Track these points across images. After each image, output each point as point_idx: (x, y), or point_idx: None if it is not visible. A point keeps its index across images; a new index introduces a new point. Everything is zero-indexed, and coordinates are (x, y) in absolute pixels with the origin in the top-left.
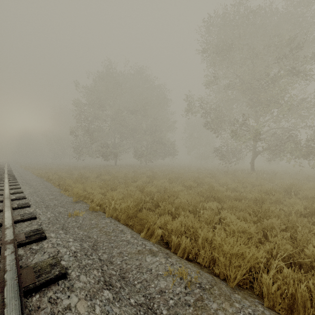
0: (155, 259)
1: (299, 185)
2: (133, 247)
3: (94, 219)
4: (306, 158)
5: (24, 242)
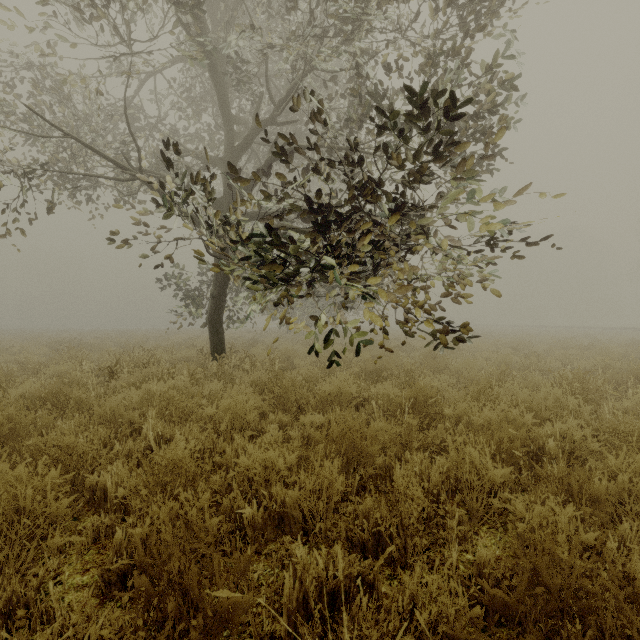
0: None
1: None
2: None
3: None
4: None
5: None
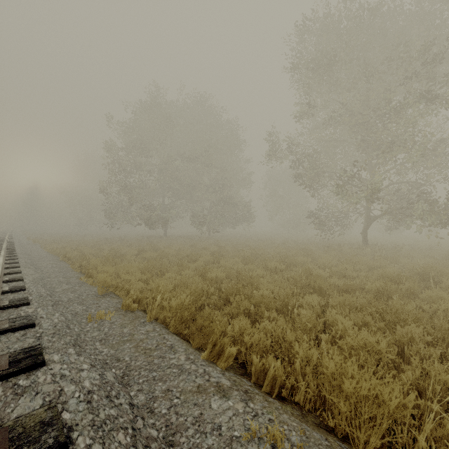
0: (226, 404)
1: (438, 267)
2: (188, 379)
3: (128, 325)
4: (445, 227)
5: (5, 373)
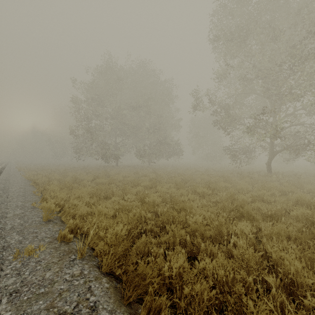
0: None
1: None
2: None
3: (54, 265)
4: None
5: None
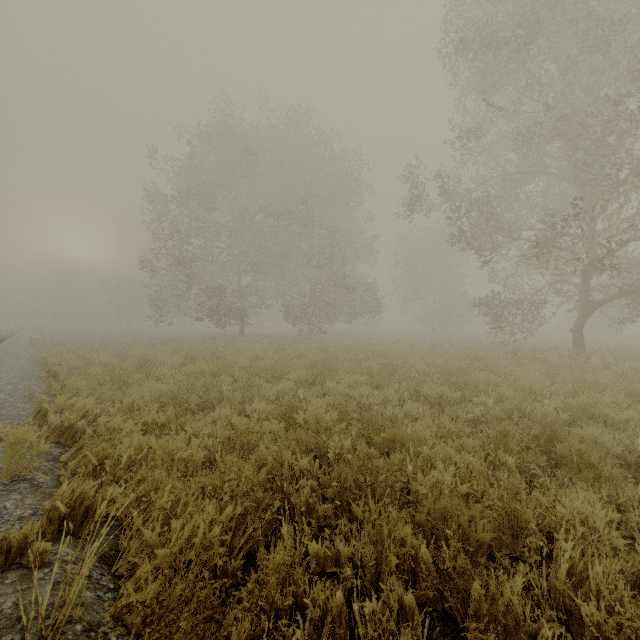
0: None
1: None
2: None
3: None
4: None
5: None
